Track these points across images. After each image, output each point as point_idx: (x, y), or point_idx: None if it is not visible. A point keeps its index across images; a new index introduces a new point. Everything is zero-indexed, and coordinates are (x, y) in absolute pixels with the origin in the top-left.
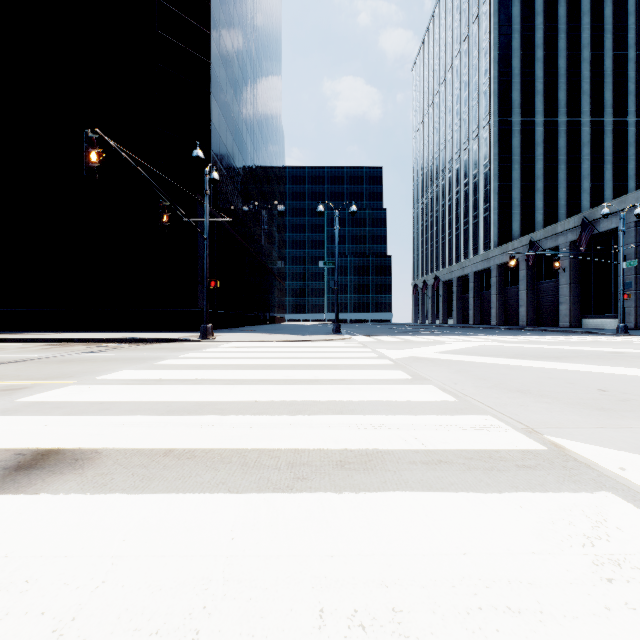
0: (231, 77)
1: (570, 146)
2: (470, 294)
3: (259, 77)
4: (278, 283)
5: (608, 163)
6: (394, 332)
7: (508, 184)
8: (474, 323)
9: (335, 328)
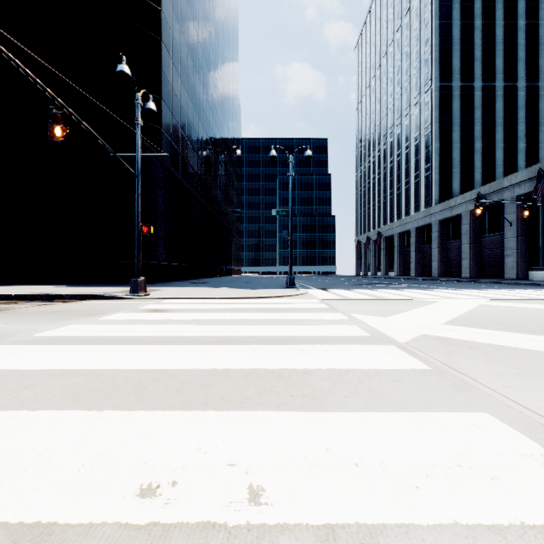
0: (185, 33)
1: (507, 109)
2: (411, 248)
3: (216, 45)
4: (235, 239)
5: (542, 125)
6: (348, 285)
7: (449, 145)
8: (415, 275)
9: (289, 281)
